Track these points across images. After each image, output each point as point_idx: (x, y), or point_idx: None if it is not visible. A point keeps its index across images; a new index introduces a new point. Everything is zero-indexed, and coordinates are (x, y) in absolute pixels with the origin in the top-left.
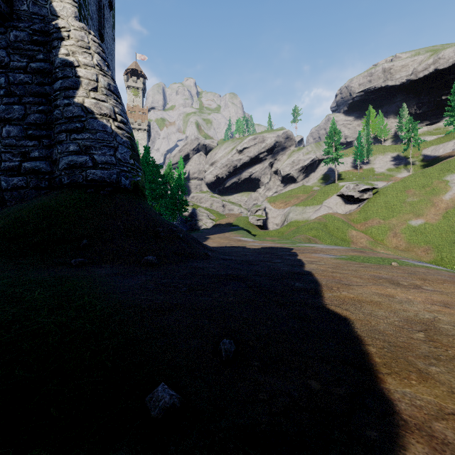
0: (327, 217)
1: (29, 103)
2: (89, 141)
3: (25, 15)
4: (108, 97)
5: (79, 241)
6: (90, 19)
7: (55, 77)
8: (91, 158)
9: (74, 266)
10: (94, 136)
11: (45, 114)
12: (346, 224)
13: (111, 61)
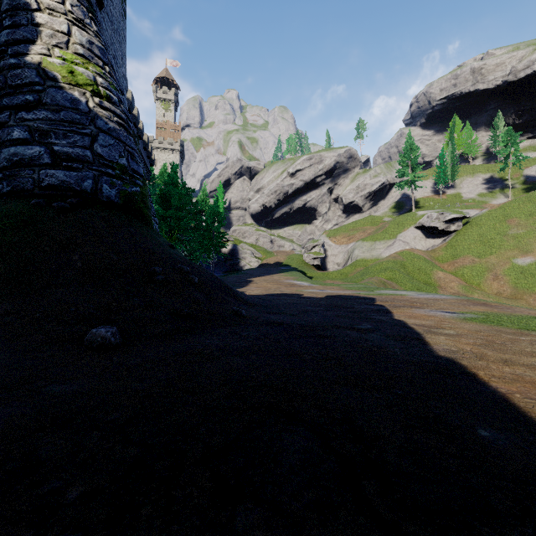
0: (404, 255)
1: None
2: (47, 123)
3: None
4: (86, 59)
5: None
6: None
7: (0, 27)
8: (48, 151)
9: None
10: (55, 116)
11: None
12: (430, 263)
13: (120, 43)
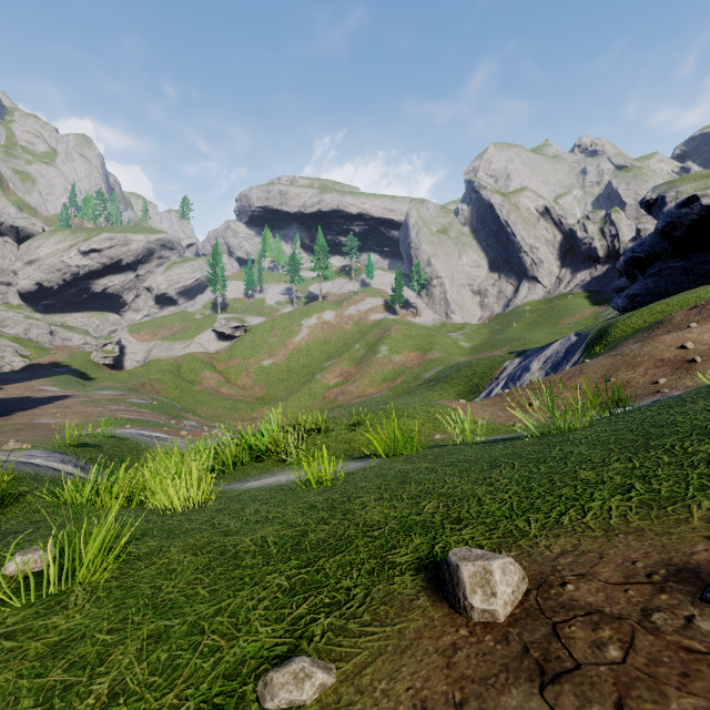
0: (186, 357)
1: None
2: None
3: None
4: None
5: None
6: None
7: None
8: None
9: None
10: None
11: None
12: (204, 364)
13: None
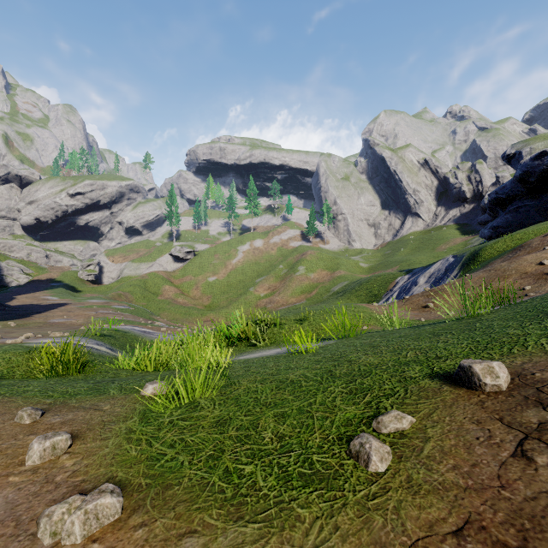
0: (150, 275)
1: None
2: None
3: None
4: None
5: None
6: None
7: None
8: None
9: None
10: None
11: None
12: (164, 280)
13: None
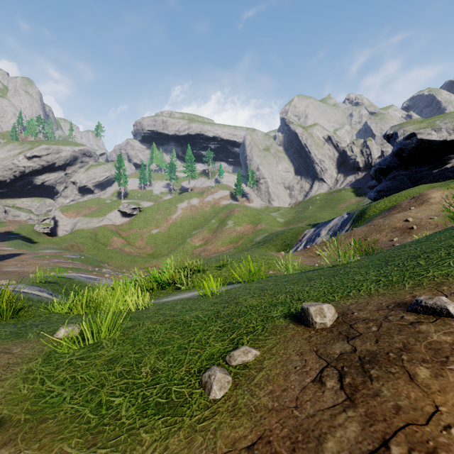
0: (101, 228)
1: None
2: None
3: None
4: None
5: None
6: None
7: None
8: None
9: None
10: None
11: None
12: (113, 233)
13: None
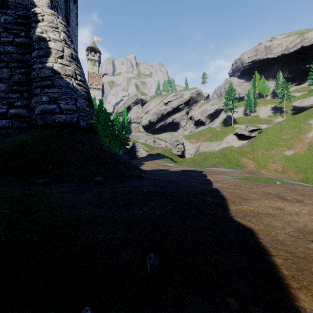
0: (226, 149)
1: (14, 67)
2: (57, 94)
3: (12, 5)
4: (71, 62)
5: (46, 166)
6: (59, 9)
7: (32, 49)
8: (58, 106)
9: (40, 185)
10: (60, 91)
11: (26, 75)
12: (240, 154)
13: (75, 39)
